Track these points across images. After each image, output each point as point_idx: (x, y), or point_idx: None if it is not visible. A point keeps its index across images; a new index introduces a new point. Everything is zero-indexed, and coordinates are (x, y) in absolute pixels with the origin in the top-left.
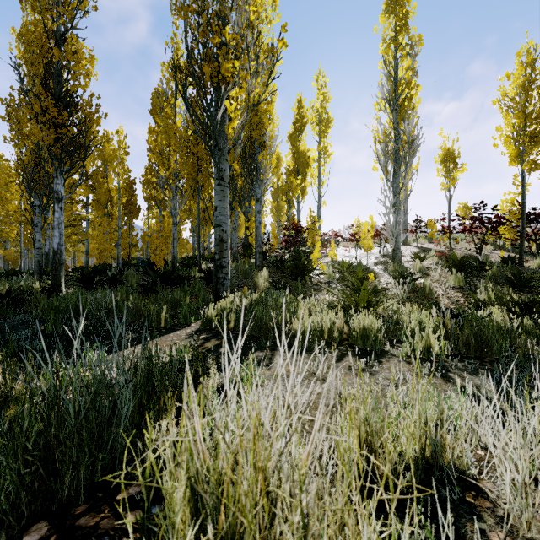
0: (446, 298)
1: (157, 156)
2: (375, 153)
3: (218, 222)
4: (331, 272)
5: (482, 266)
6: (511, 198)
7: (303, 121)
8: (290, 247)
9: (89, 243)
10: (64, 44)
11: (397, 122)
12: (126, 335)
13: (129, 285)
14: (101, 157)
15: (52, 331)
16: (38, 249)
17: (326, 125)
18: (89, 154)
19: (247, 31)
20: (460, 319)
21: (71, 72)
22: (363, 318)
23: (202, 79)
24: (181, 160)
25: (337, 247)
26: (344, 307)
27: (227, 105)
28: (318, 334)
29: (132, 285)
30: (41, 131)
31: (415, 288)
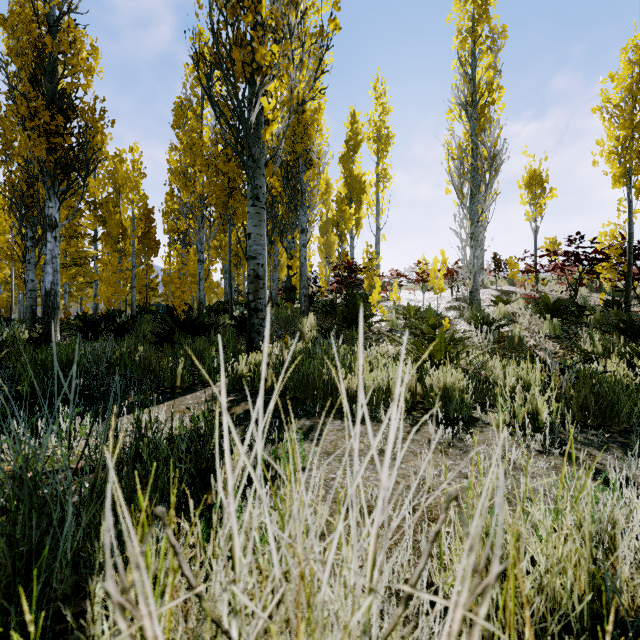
0: (541, 350)
1: (179, 178)
2: (448, 173)
3: (253, 253)
4: (394, 318)
5: (581, 310)
6: (611, 230)
7: (357, 138)
8: (342, 291)
9: (99, 286)
10: (59, 31)
11: (475, 134)
12: (129, 397)
13: (141, 335)
14: (112, 181)
15: (30, 392)
16: (31, 291)
17: (385, 142)
18: (92, 171)
19: (289, 9)
20: (572, 375)
21: (67, 67)
22: (443, 374)
23: (231, 70)
24: (208, 181)
25: (400, 289)
26: (415, 360)
27: (263, 102)
28: (384, 395)
29: (145, 335)
30: (29, 140)
31: (500, 338)
